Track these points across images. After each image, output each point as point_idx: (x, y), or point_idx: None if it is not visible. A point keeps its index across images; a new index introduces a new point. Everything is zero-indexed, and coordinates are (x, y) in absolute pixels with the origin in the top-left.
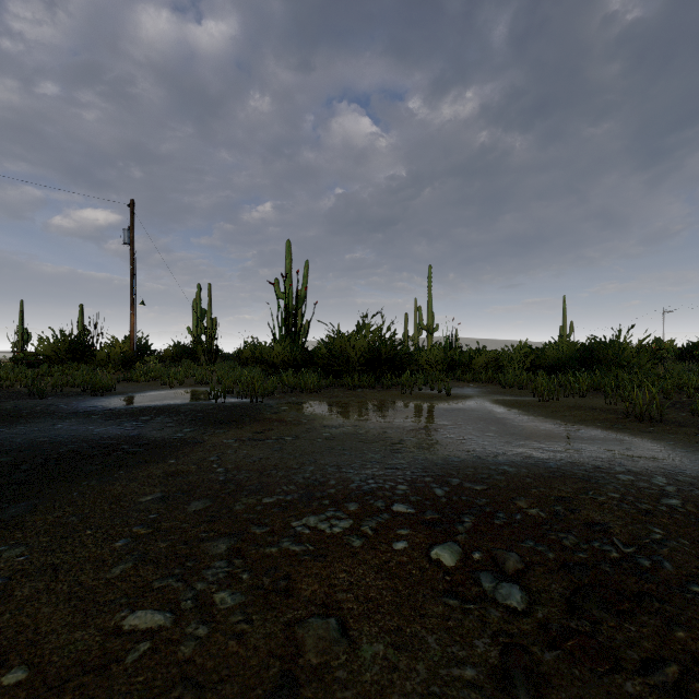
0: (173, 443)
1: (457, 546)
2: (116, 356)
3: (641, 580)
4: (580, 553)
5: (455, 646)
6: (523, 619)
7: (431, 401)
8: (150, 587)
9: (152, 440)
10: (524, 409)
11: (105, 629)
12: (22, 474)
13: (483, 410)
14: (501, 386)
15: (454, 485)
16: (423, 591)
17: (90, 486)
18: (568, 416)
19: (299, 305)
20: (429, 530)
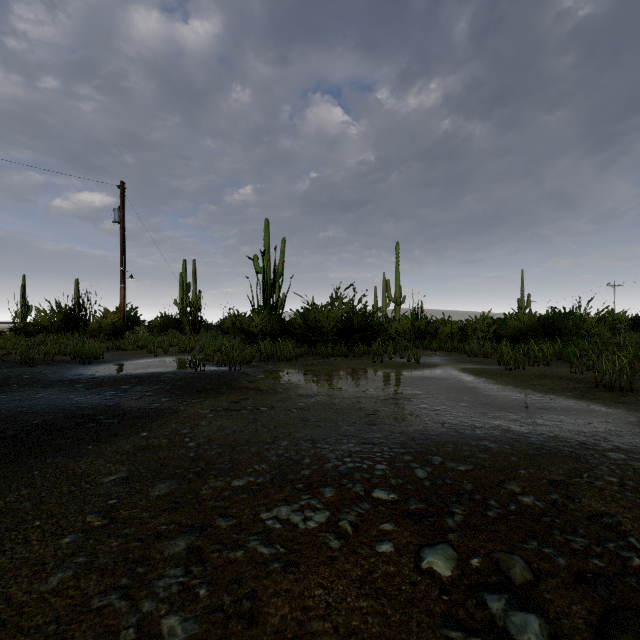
0: (148, 414)
1: (450, 549)
2: (107, 326)
3: None
4: (594, 558)
5: None
6: None
7: (402, 369)
8: (88, 605)
9: (128, 410)
10: (492, 377)
11: None
12: None
13: (452, 378)
14: (467, 354)
15: (436, 464)
16: (416, 616)
17: (53, 463)
18: (537, 385)
19: (277, 279)
20: (416, 525)
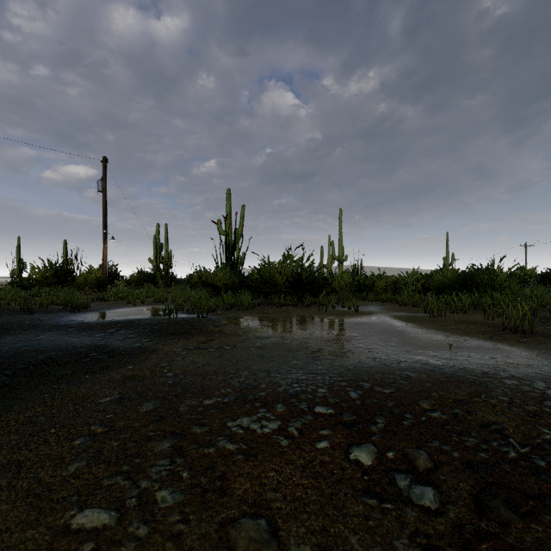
0: (132, 352)
1: (372, 446)
2: (92, 280)
3: (540, 480)
4: (481, 452)
5: (377, 547)
6: (437, 519)
7: (343, 316)
8: (100, 484)
9: (115, 349)
10: (418, 323)
11: (54, 528)
12: (4, 378)
13: (385, 324)
14: (399, 304)
15: (366, 388)
16: (344, 490)
17: (59, 389)
18: (455, 329)
19: (237, 240)
20: (347, 430)
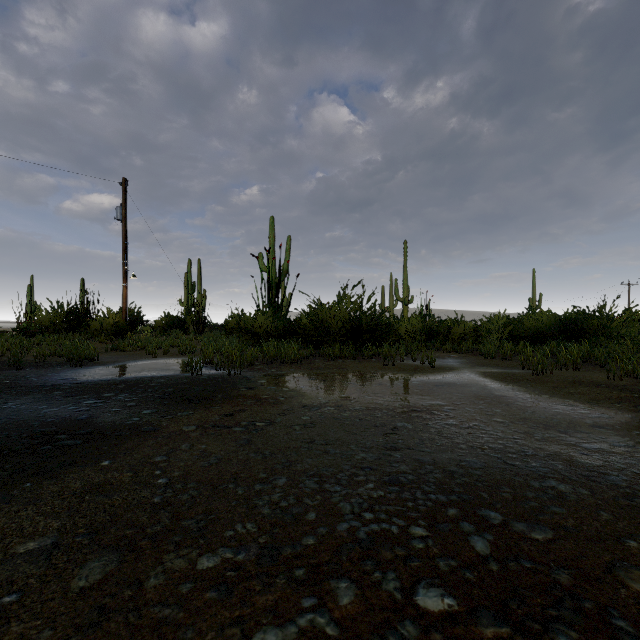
0: (121, 432)
1: None
2: (108, 326)
3: None
4: None
5: None
6: None
7: (416, 373)
8: None
9: (99, 427)
10: (520, 384)
11: None
12: None
13: (475, 385)
14: (484, 356)
15: (497, 526)
16: None
17: None
18: (575, 394)
19: (282, 277)
20: None
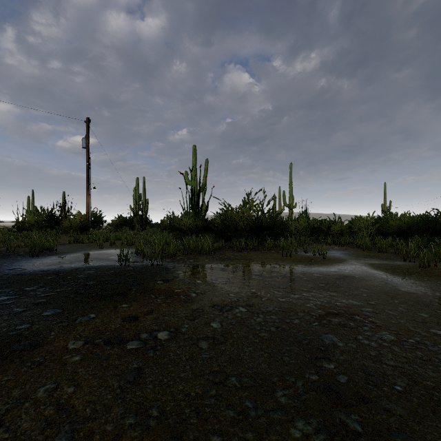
0: None
1: None
2: (75, 224)
3: None
4: None
5: None
6: None
7: (313, 265)
8: None
9: None
10: (415, 277)
11: None
12: None
13: (373, 278)
14: (362, 249)
15: None
16: None
17: None
18: None
19: (202, 189)
20: None
